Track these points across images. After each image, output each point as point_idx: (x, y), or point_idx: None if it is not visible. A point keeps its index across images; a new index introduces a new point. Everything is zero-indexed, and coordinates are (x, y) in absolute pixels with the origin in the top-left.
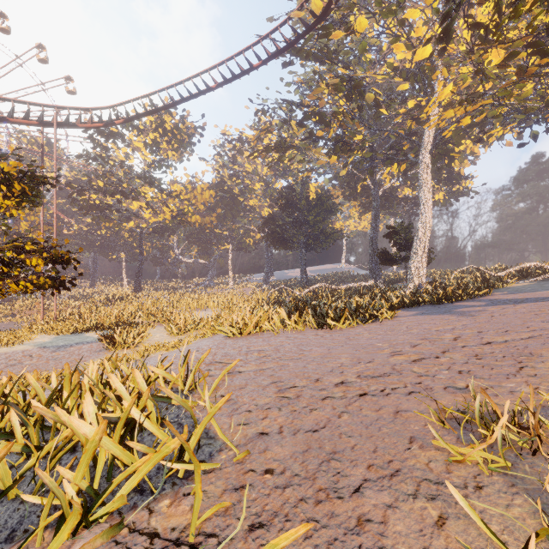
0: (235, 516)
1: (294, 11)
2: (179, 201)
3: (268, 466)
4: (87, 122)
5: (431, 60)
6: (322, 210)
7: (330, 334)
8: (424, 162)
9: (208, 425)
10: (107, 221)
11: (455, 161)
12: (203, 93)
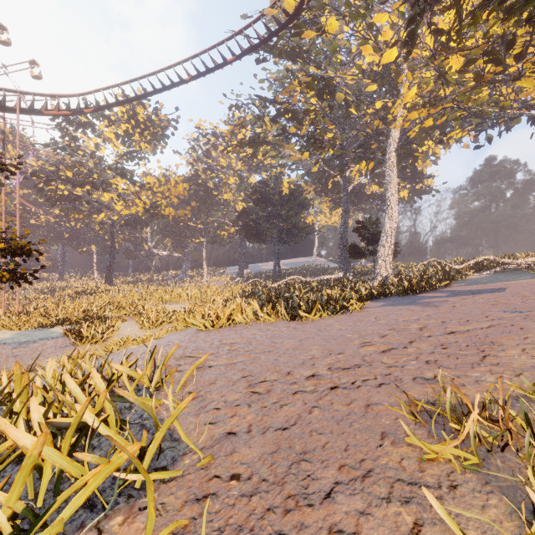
0: (195, 533)
1: (267, 8)
2: (152, 193)
3: (235, 470)
4: (54, 109)
5: (397, 64)
6: (294, 205)
7: (302, 325)
8: (390, 161)
9: (173, 425)
10: (76, 213)
11: (418, 161)
12: (176, 85)
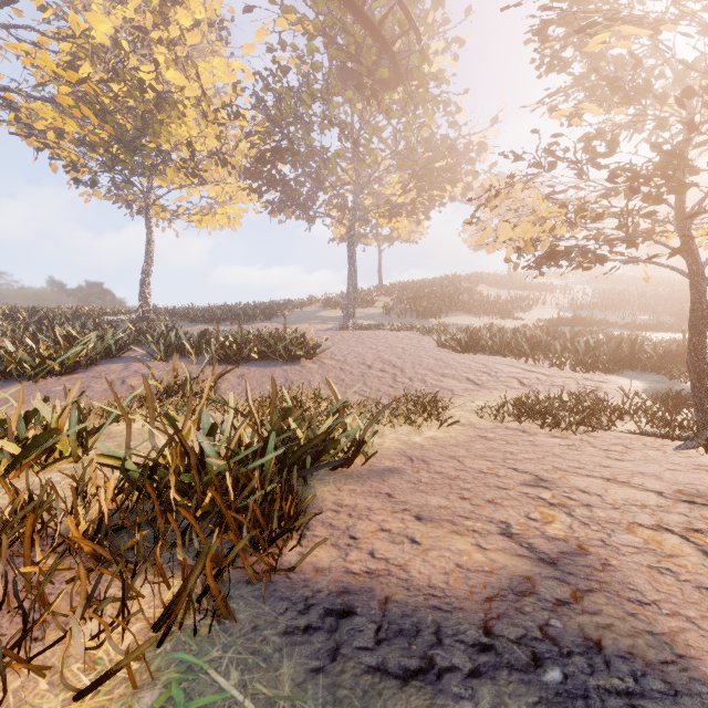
0: None
1: None
2: None
3: None
4: None
5: None
6: None
7: None
8: None
9: None
10: None
11: None
12: None
